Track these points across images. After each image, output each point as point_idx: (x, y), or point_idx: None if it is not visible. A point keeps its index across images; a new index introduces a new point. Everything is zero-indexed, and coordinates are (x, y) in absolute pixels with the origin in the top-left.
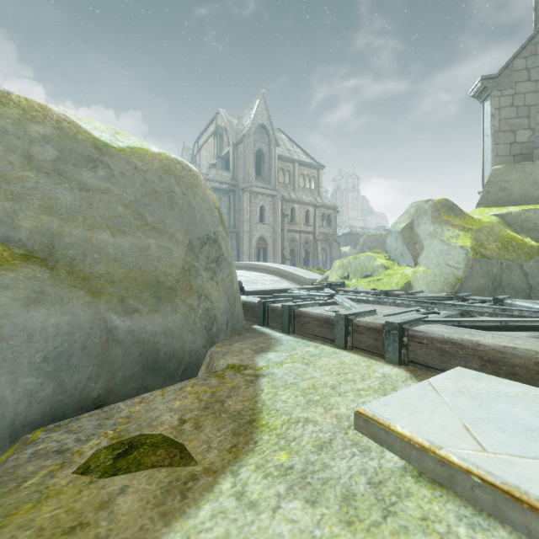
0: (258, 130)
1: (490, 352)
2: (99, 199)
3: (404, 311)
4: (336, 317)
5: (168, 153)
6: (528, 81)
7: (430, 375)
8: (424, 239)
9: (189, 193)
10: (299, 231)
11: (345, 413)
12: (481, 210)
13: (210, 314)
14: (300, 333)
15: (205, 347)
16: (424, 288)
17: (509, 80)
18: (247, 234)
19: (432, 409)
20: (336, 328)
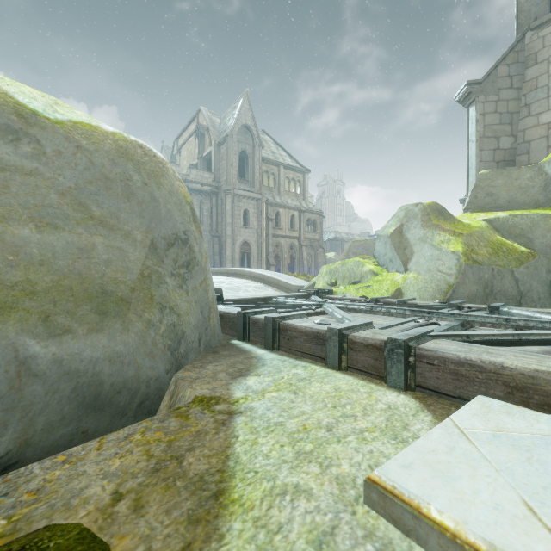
0: (242, 130)
1: (518, 377)
2: (21, 182)
3: (401, 322)
4: (328, 331)
5: (125, 134)
6: (511, 88)
7: (444, 403)
8: (414, 244)
9: (153, 183)
10: (284, 236)
11: (349, 472)
12: (469, 215)
13: (176, 331)
14: (286, 350)
15: (168, 372)
16: (415, 295)
17: (493, 86)
18: (230, 239)
19: (471, 472)
20: (328, 344)
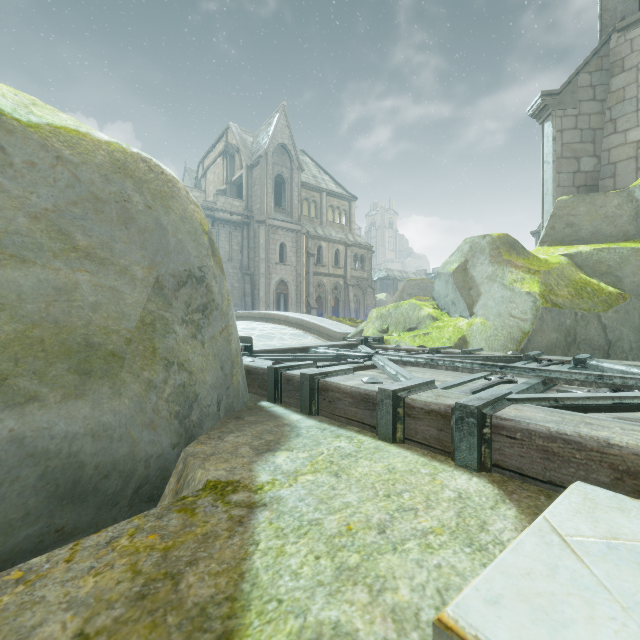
0: (278, 150)
1: (630, 458)
2: None
3: (469, 379)
4: (380, 393)
5: (125, 145)
6: (593, 100)
7: (530, 490)
8: (482, 283)
9: (159, 206)
10: (327, 274)
11: (409, 601)
12: (545, 250)
13: (186, 393)
14: (326, 415)
15: (175, 447)
16: (483, 344)
17: (573, 98)
18: (264, 277)
19: (587, 611)
20: (380, 409)
